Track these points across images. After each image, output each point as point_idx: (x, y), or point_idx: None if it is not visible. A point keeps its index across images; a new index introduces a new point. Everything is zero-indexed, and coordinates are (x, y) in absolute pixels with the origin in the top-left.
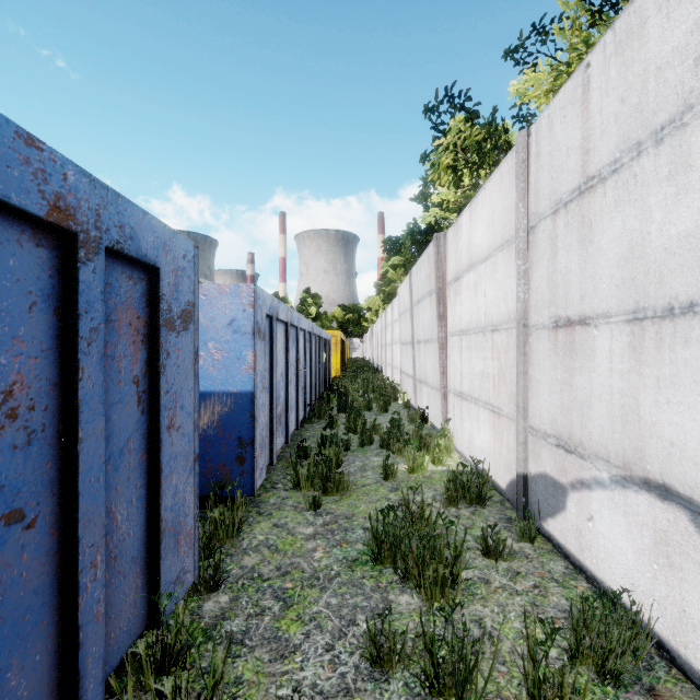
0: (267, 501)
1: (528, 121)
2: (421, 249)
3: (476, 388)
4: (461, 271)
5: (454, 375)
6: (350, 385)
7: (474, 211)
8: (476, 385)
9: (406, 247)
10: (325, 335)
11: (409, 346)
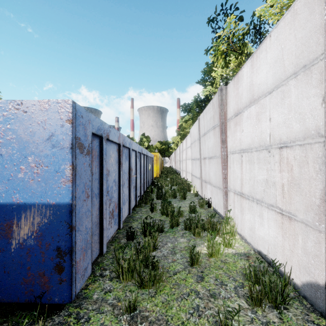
0: (90, 296)
1: (264, 35)
2: (201, 109)
3: (258, 192)
4: (241, 108)
5: (234, 180)
6: (164, 182)
7: (256, 60)
8: (258, 190)
9: (193, 109)
10: (150, 155)
11: (197, 160)
